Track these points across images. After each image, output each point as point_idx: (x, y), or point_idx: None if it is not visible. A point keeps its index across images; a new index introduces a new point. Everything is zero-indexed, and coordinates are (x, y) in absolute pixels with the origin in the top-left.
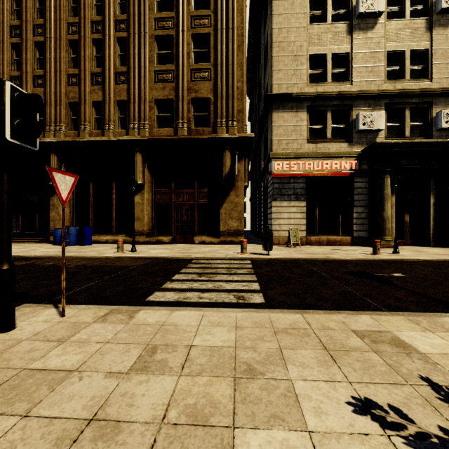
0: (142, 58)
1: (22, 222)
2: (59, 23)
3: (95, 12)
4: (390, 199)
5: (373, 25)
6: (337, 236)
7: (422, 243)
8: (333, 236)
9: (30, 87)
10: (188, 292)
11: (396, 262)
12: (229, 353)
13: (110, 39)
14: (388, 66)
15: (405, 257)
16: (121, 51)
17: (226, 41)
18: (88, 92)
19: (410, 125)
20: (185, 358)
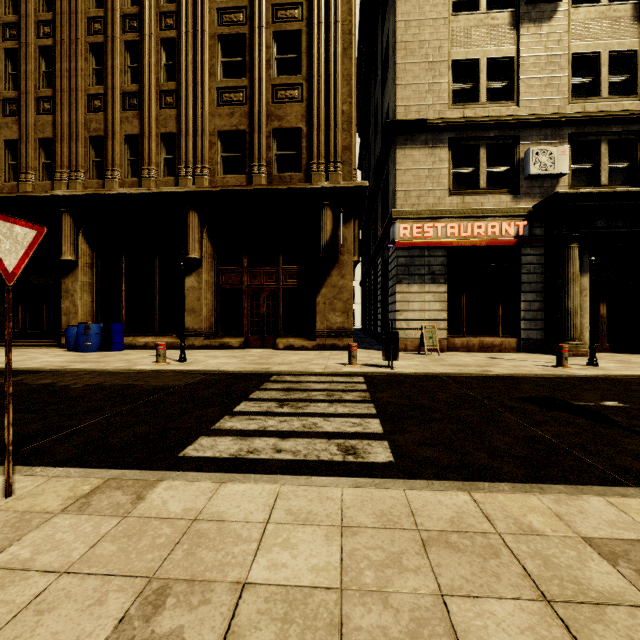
0: (199, 69)
1: (23, 316)
2: (76, 18)
3: (129, 1)
4: (578, 281)
5: (551, 14)
6: (495, 338)
7: (627, 349)
8: (489, 337)
9: (32, 114)
10: (257, 439)
11: (598, 379)
12: (328, 610)
13: (151, 41)
14: (574, 77)
15: (610, 371)
16: (167, 59)
17: (325, 41)
18: (117, 121)
19: (608, 168)
20: (225, 630)
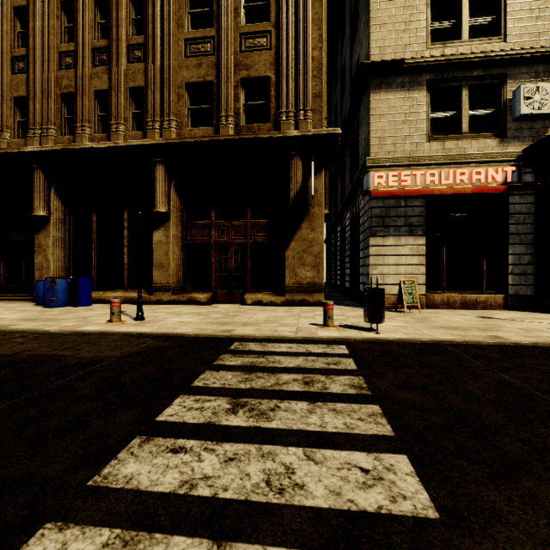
0: (167, 21)
1: (5, 271)
2: None
3: None
4: None
5: None
6: (478, 294)
7: None
8: (472, 293)
9: (7, 73)
10: (160, 543)
11: None
12: None
13: None
14: None
15: None
16: (136, 14)
17: None
18: (87, 76)
19: None
20: None
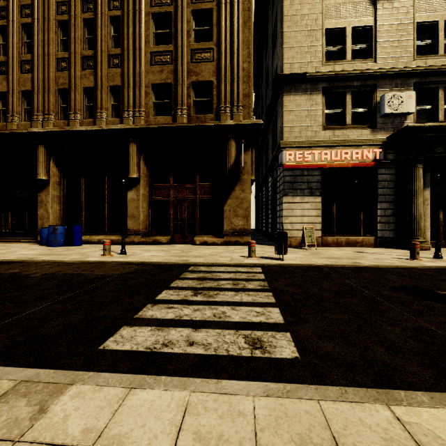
0: (137, 38)
1: (11, 220)
2: (48, 2)
3: None
4: (422, 193)
5: None
6: (357, 236)
7: None
8: (353, 236)
9: (17, 73)
10: (172, 329)
11: None
12: None
13: (102, 18)
14: (417, 40)
15: None
16: (114, 32)
17: (230, 16)
18: (78, 77)
19: (444, 108)
20: None
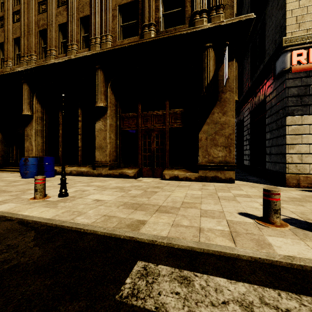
0: None
1: (16, 152)
2: None
3: None
4: None
5: None
6: None
7: None
8: None
9: (10, 23)
10: None
11: None
12: None
13: None
14: None
15: None
16: None
17: None
18: (54, 15)
19: None
20: None
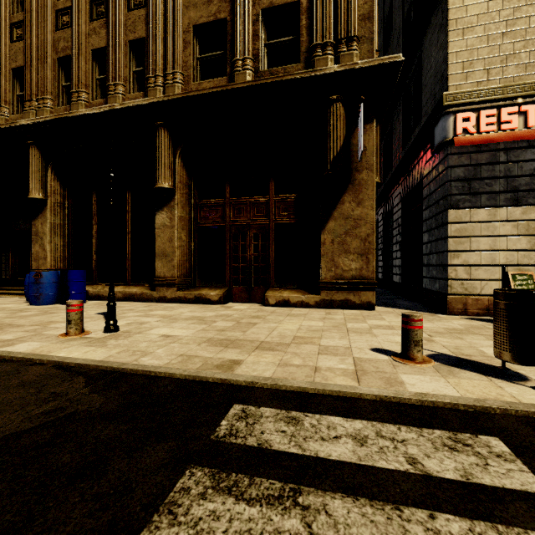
0: None
1: (13, 262)
2: None
3: None
4: None
5: None
6: None
7: None
8: None
9: (6, 43)
10: None
11: None
12: None
13: None
14: None
15: None
16: None
17: None
18: (84, 34)
19: None
20: None
